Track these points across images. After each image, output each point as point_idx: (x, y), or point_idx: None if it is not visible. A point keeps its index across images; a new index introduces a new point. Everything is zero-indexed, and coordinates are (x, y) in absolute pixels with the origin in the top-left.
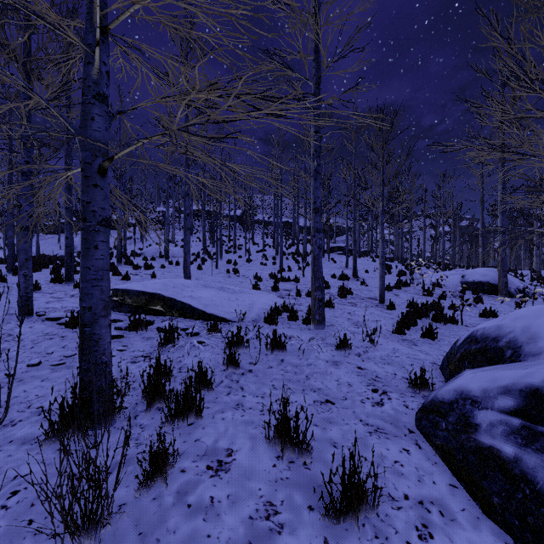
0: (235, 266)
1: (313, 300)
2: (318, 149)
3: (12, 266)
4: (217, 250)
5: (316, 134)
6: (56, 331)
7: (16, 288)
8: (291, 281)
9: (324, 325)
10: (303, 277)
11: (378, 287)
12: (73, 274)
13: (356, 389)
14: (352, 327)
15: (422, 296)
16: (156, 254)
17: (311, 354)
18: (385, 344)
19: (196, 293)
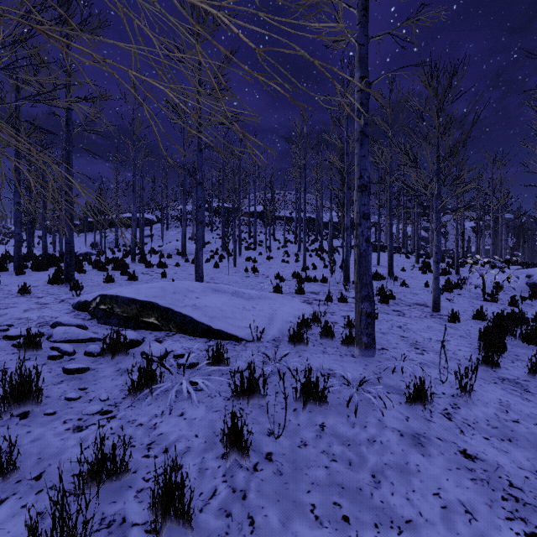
0: (255, 264)
1: (358, 314)
2: (365, 101)
3: (19, 265)
4: (234, 246)
5: (363, 81)
6: (0, 359)
7: (5, 291)
8: (318, 282)
9: (374, 350)
10: (330, 276)
11: (423, 289)
12: (73, 275)
13: (489, 531)
14: (413, 353)
15: (484, 301)
16: (174, 251)
17: (368, 412)
18: (481, 391)
19: (202, 301)
